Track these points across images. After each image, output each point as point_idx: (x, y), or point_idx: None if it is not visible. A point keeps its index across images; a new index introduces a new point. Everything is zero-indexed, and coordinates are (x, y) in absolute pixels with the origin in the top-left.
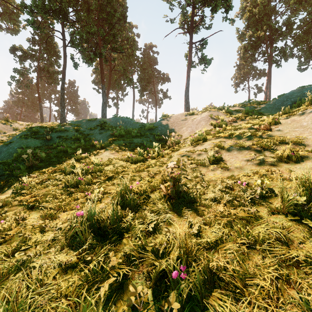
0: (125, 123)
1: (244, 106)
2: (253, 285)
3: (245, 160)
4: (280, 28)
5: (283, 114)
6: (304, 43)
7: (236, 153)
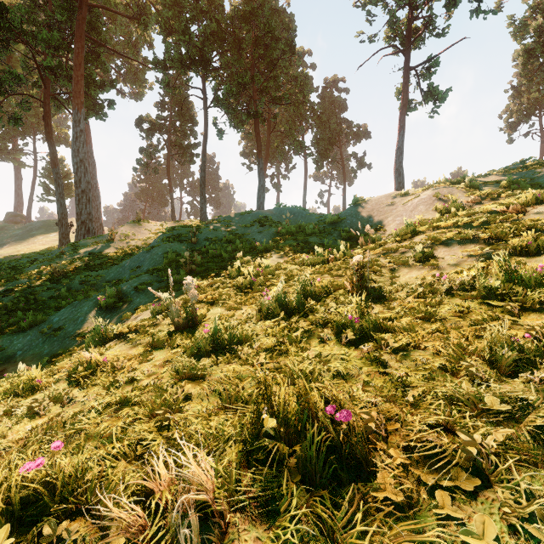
0: (294, 215)
1: (508, 173)
2: (412, 331)
3: (466, 256)
4: None
5: None
6: None
7: (456, 248)
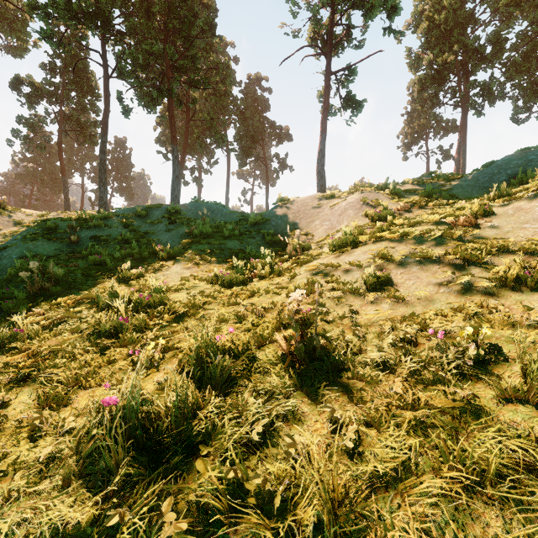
0: (213, 212)
1: (422, 183)
2: None
3: (434, 283)
4: (482, 47)
5: (497, 198)
6: (524, 75)
7: (417, 269)
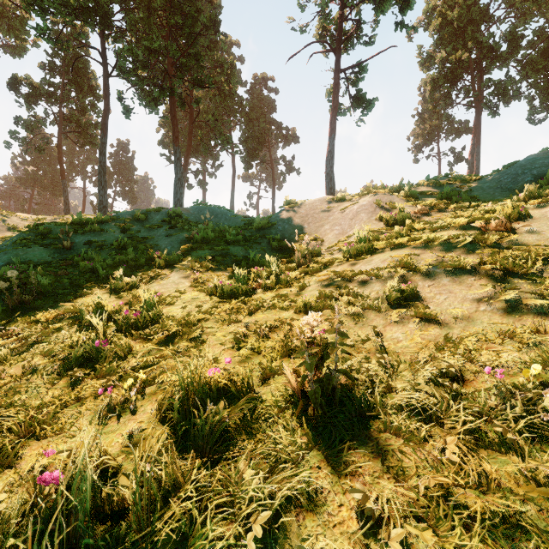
0: (216, 216)
1: (439, 185)
2: None
3: (472, 298)
4: (498, 45)
5: (528, 199)
6: (541, 73)
7: (447, 282)
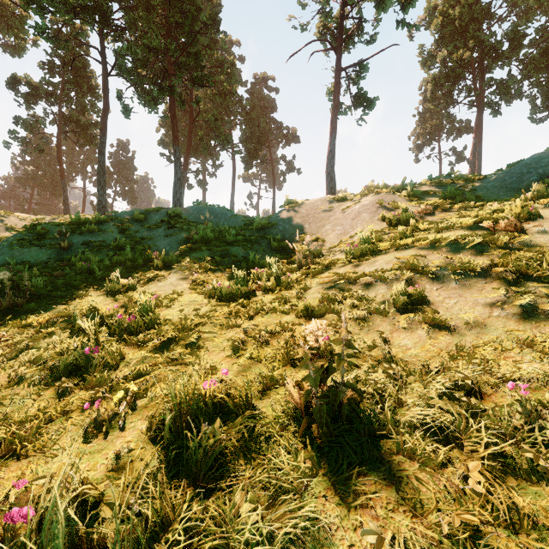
0: (216, 216)
1: (441, 184)
2: None
3: (484, 303)
4: (499, 43)
5: (536, 199)
6: (543, 72)
7: (457, 285)
